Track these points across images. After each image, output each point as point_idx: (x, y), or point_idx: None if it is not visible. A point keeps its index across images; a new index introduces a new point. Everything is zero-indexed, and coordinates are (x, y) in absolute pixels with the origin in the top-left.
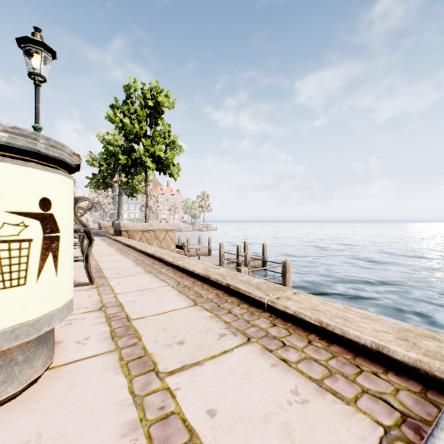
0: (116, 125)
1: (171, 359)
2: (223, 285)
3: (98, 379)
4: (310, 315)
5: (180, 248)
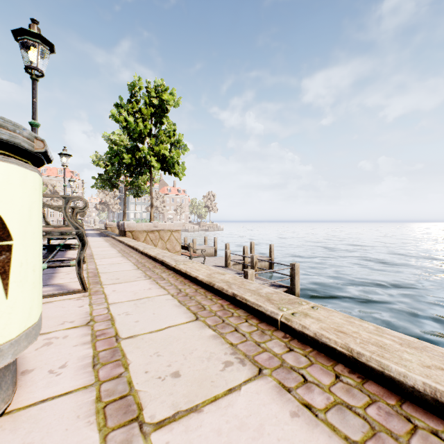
0: (120, 124)
1: (162, 401)
2: (228, 295)
3: (62, 433)
4: (335, 339)
5: (185, 248)
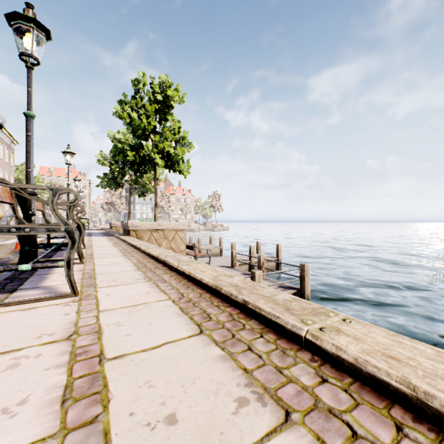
0: (124, 122)
1: None
2: (238, 302)
3: None
4: (387, 369)
5: (190, 248)
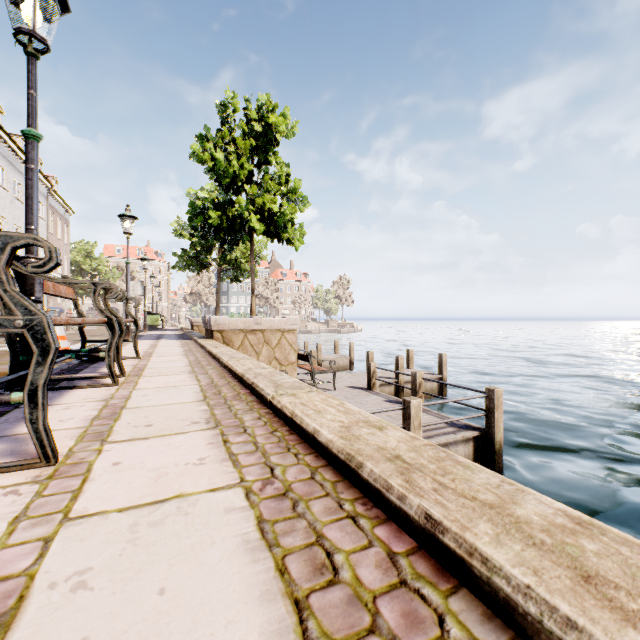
0: (206, 168)
1: None
2: (408, 515)
3: None
4: None
5: (304, 358)
